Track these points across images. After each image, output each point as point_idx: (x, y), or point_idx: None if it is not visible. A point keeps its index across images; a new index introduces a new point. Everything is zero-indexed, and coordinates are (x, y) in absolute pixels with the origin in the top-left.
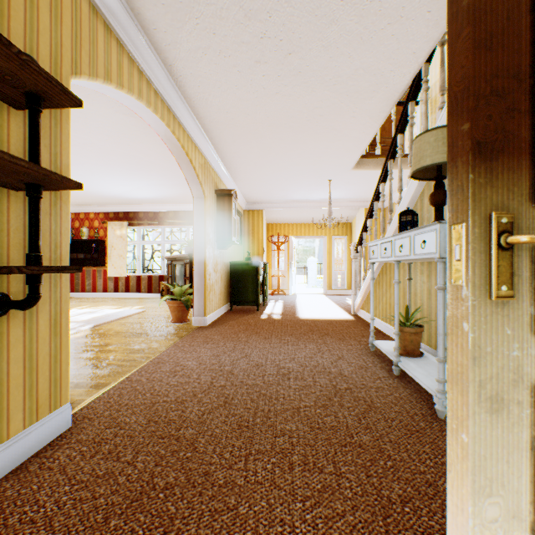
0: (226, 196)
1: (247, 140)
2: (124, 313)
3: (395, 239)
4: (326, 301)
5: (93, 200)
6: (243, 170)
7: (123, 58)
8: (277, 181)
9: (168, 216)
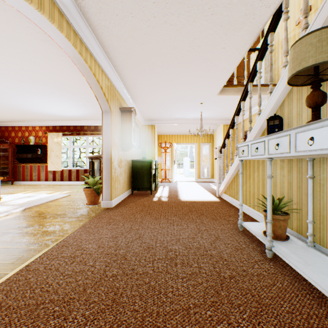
0: (127, 112)
1: (142, 69)
2: (54, 197)
3: (270, 139)
4: (197, 186)
5: (37, 117)
6: (140, 95)
7: None
8: (164, 104)
9: (90, 128)
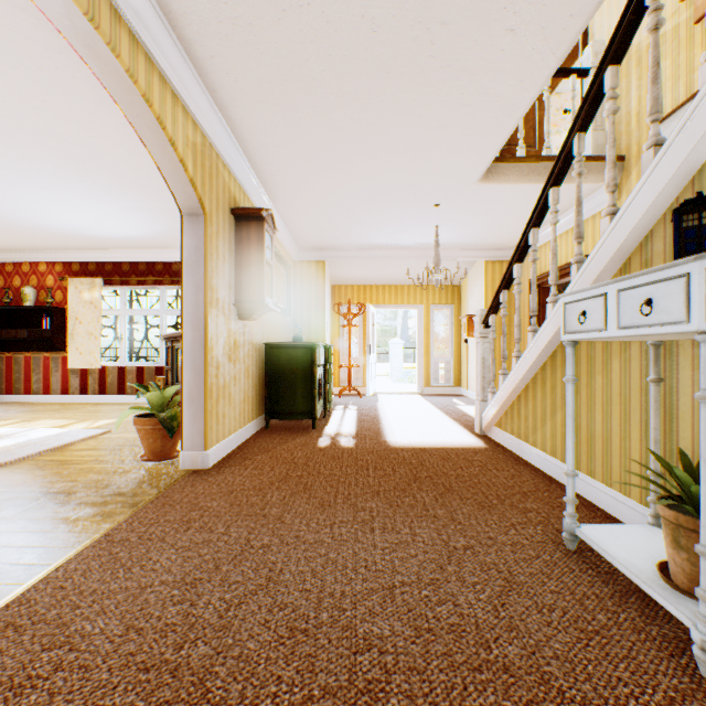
0: (252, 221)
1: (287, 98)
2: (63, 439)
3: None
4: (426, 407)
5: (38, 239)
6: (287, 180)
7: None
8: (347, 206)
9: (170, 269)
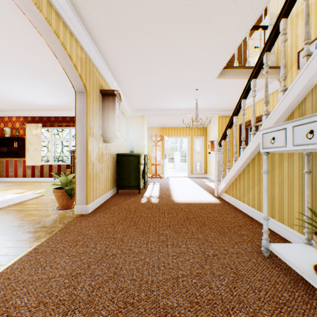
0: (110, 96)
1: (126, 36)
2: (20, 199)
3: None
4: (191, 183)
5: (11, 105)
6: (126, 77)
7: None
8: (155, 90)
9: (73, 119)
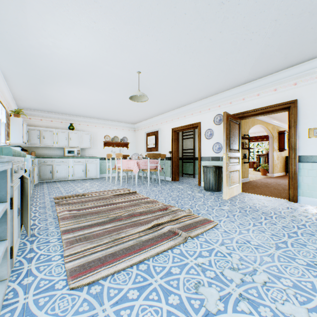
0: (281, 134)
1: None
2: None
3: None
4: None
5: None
6: None
7: (254, 120)
8: None
9: (256, 138)
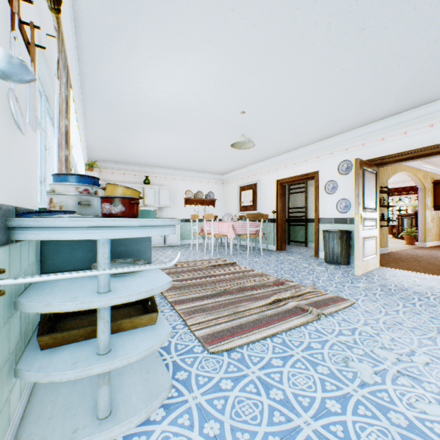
0: (438, 184)
1: None
2: None
3: None
4: None
5: None
6: None
7: (395, 166)
8: None
9: (396, 190)
